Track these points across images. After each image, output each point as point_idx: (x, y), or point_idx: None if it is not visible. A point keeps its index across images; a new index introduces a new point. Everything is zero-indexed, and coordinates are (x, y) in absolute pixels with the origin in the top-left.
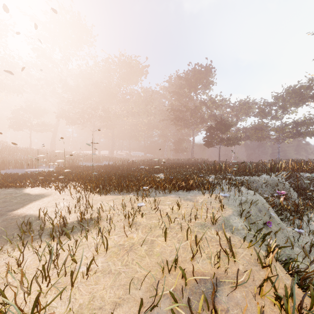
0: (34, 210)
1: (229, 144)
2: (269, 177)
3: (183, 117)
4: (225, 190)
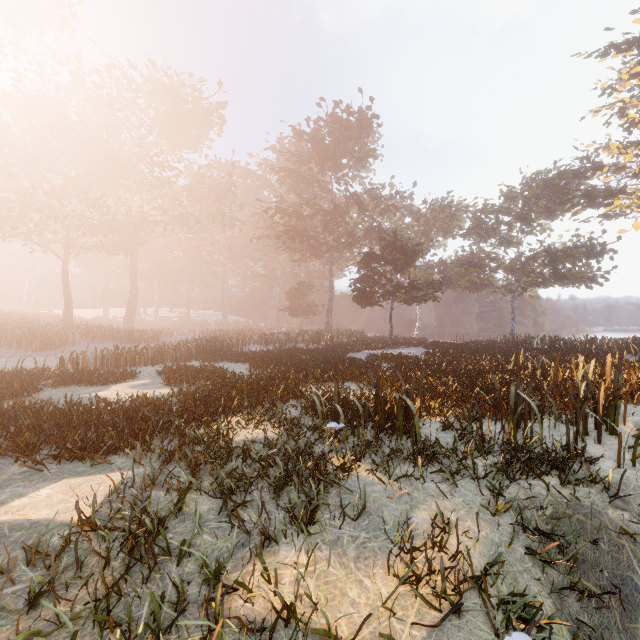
0: None
1: (415, 299)
2: None
3: (305, 232)
4: None
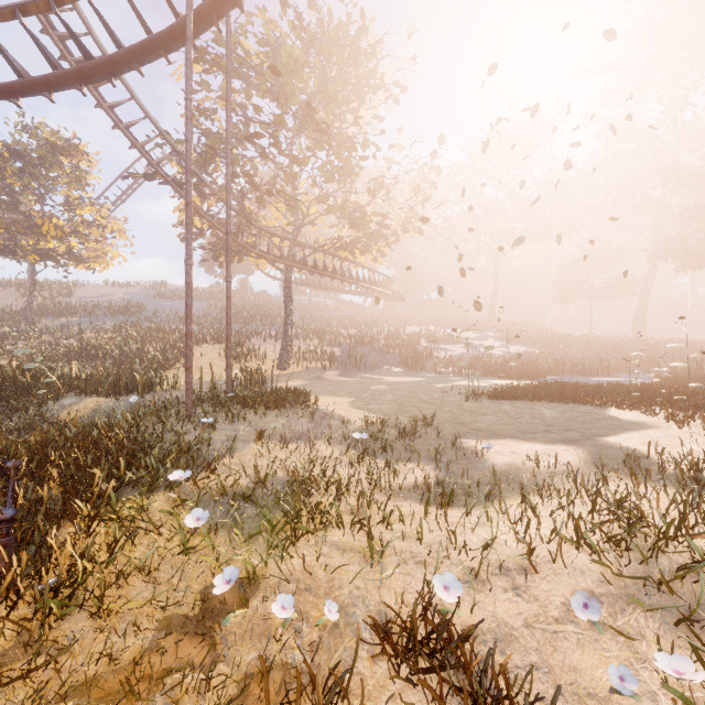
0: (633, 443)
1: None
2: None
3: None
4: None
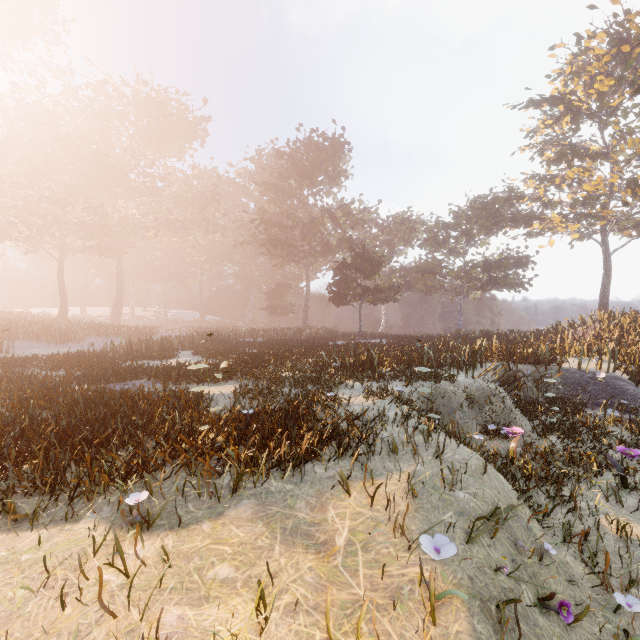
0: None
1: (379, 300)
2: (471, 383)
3: (286, 240)
4: (401, 449)
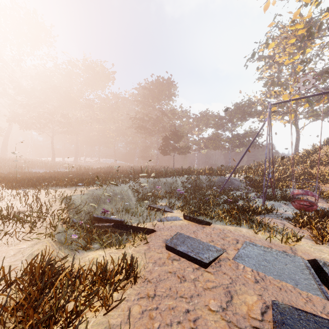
0: None
1: (181, 152)
2: (172, 179)
3: (146, 126)
4: (112, 185)
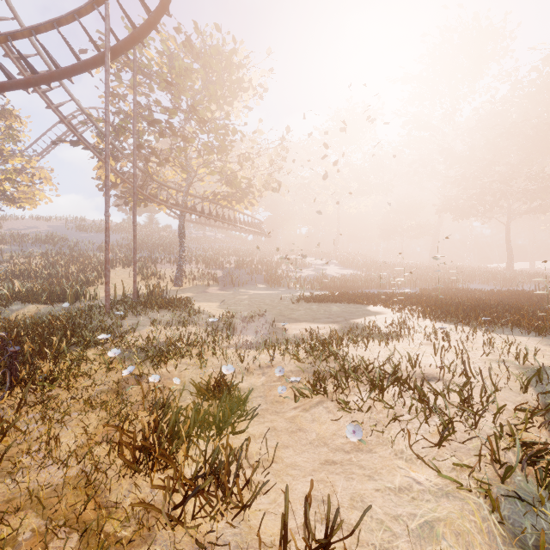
0: (366, 322)
1: None
2: None
3: None
4: None
